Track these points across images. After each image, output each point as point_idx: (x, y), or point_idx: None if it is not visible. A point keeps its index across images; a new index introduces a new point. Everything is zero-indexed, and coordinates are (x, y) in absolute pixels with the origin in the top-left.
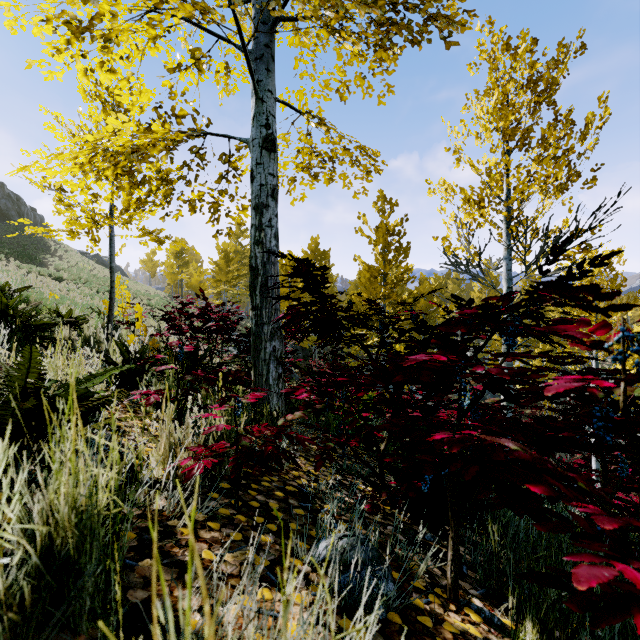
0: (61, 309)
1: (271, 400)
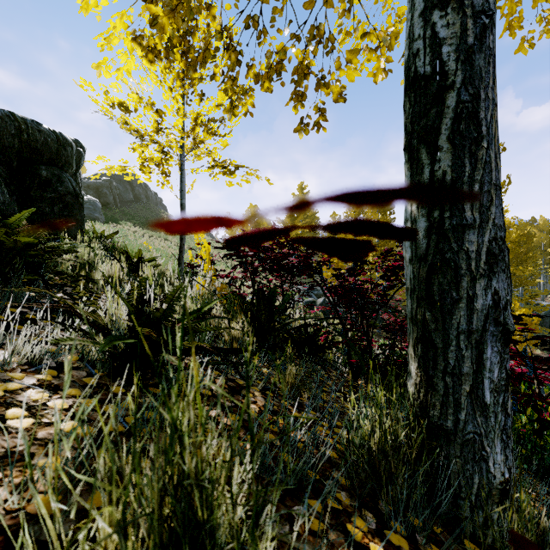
0: (145, 255)
1: (485, 448)
